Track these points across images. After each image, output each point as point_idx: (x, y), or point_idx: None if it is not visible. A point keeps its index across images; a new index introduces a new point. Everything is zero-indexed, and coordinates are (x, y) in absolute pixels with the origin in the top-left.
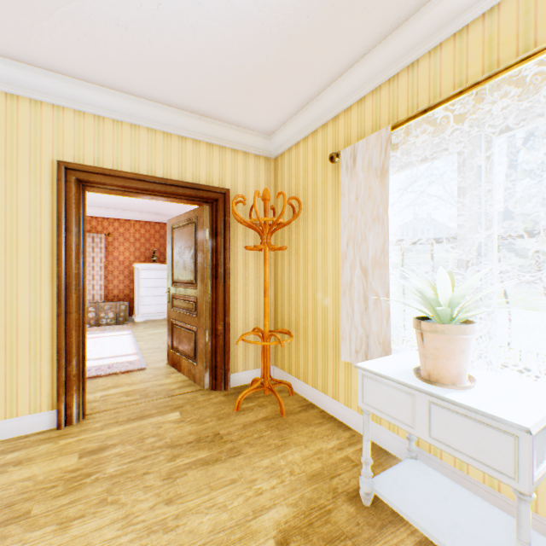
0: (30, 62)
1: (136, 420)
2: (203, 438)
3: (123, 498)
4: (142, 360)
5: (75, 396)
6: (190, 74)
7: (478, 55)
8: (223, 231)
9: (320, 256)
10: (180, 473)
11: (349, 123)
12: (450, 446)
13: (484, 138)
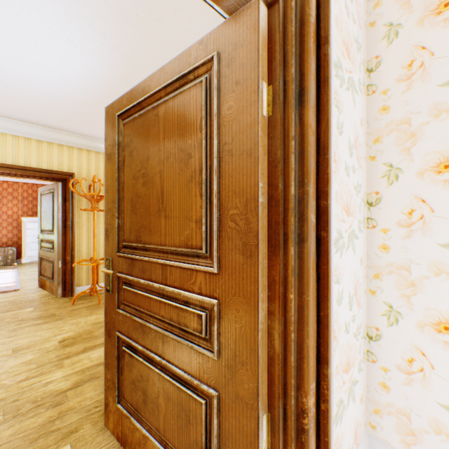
0: None
1: (2, 313)
2: (43, 316)
3: None
4: (18, 285)
5: None
6: (37, 112)
7: None
8: (71, 199)
9: None
10: (21, 328)
11: None
12: None
13: None
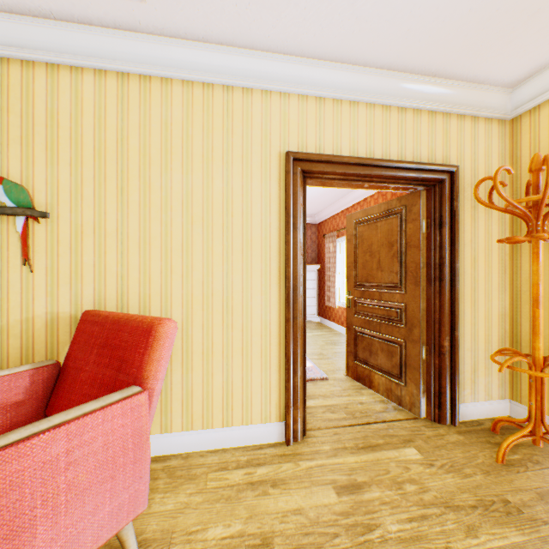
0: (266, 48)
1: (367, 450)
2: (487, 503)
3: None
4: (316, 367)
5: (299, 410)
6: (455, 9)
7: None
8: (448, 221)
9: None
10: None
11: None
12: None
13: None
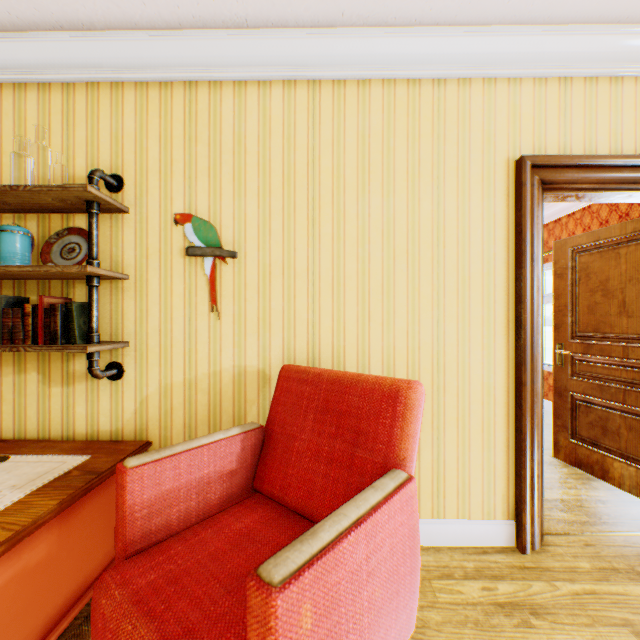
0: (497, 21)
1: None
2: None
3: None
4: None
5: (537, 507)
6: None
7: None
8: None
9: None
10: None
11: None
12: None
13: None
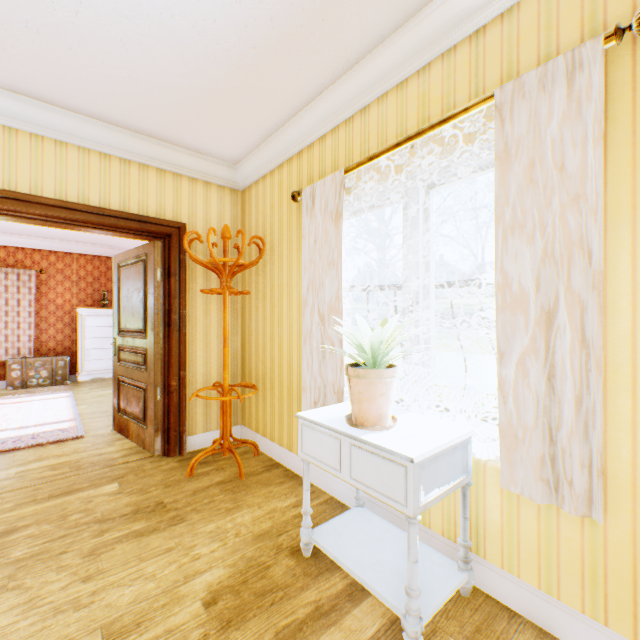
0: None
1: (61, 496)
2: (143, 508)
3: (29, 582)
4: (80, 427)
5: None
6: (128, 90)
7: (415, 109)
8: (178, 272)
9: (286, 301)
10: (107, 548)
11: (312, 160)
12: (365, 484)
13: (423, 190)
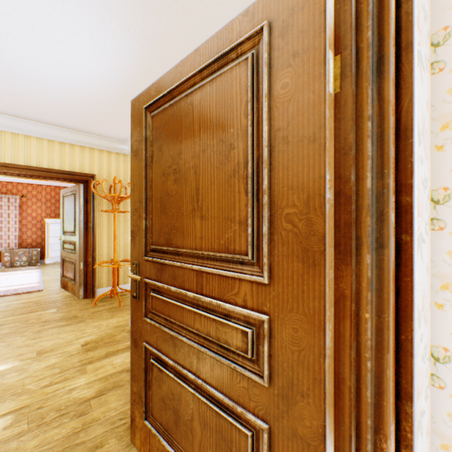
0: None
1: (27, 313)
2: (66, 318)
3: (8, 340)
4: (42, 286)
5: None
6: (60, 113)
7: None
8: (92, 200)
9: None
10: (45, 330)
11: None
12: None
13: None
